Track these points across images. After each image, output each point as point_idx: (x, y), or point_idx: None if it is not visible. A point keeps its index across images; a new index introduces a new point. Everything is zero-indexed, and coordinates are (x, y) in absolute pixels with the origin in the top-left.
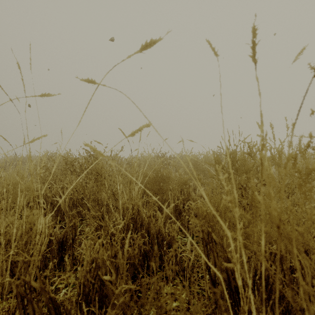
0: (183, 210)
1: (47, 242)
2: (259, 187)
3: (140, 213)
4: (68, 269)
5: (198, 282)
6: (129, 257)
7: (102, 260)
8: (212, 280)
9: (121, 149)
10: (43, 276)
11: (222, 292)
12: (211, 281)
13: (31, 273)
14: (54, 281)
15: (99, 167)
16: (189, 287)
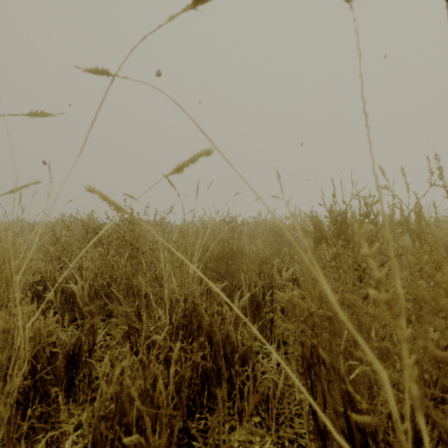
0: (263, 303)
1: (21, 371)
2: (388, 267)
3: (196, 308)
4: (64, 418)
5: (289, 421)
6: (179, 381)
7: (128, 396)
8: (321, 431)
9: (170, 210)
10: (35, 417)
11: (331, 442)
12: (319, 432)
13: (0, 422)
14: (58, 419)
15: (134, 236)
16: (275, 430)
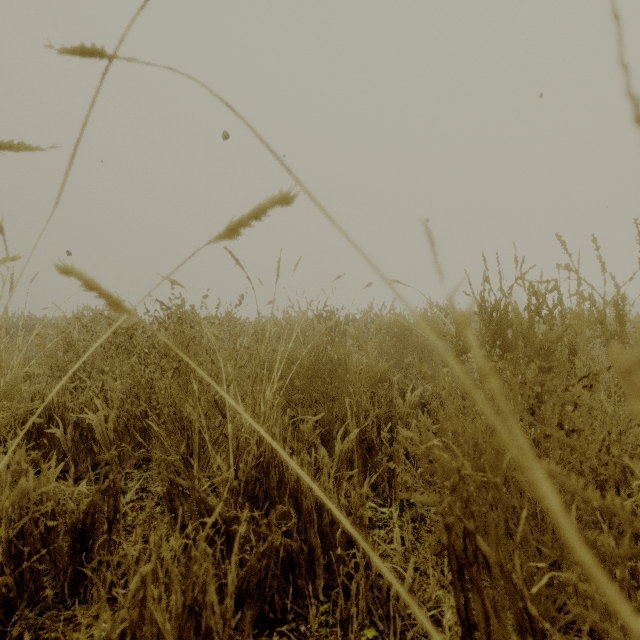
0: (378, 442)
1: None
2: (578, 394)
3: (276, 454)
4: None
5: (422, 636)
6: (246, 576)
7: (155, 623)
8: None
9: (240, 301)
10: (11, 639)
11: None
12: None
13: None
14: (57, 634)
15: (183, 341)
16: None
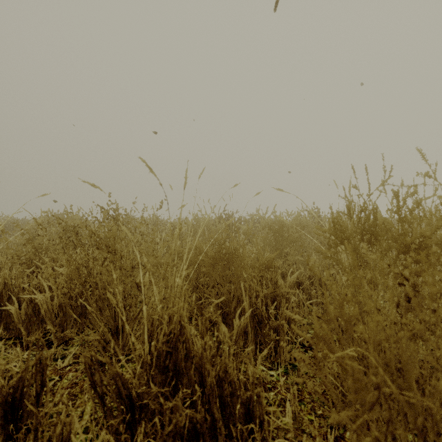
0: (267, 316)
1: None
2: None
3: (183, 333)
4: None
5: None
6: None
7: None
8: None
9: (160, 206)
10: None
11: None
12: None
13: None
14: None
15: (110, 236)
16: None
